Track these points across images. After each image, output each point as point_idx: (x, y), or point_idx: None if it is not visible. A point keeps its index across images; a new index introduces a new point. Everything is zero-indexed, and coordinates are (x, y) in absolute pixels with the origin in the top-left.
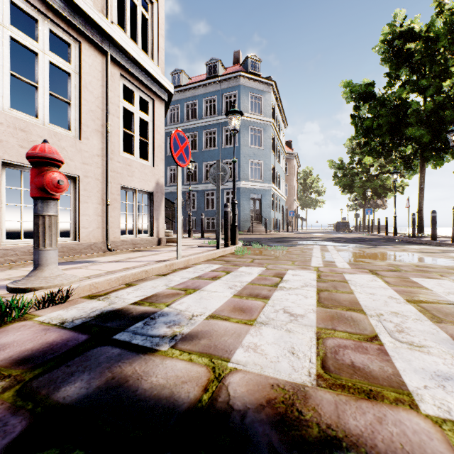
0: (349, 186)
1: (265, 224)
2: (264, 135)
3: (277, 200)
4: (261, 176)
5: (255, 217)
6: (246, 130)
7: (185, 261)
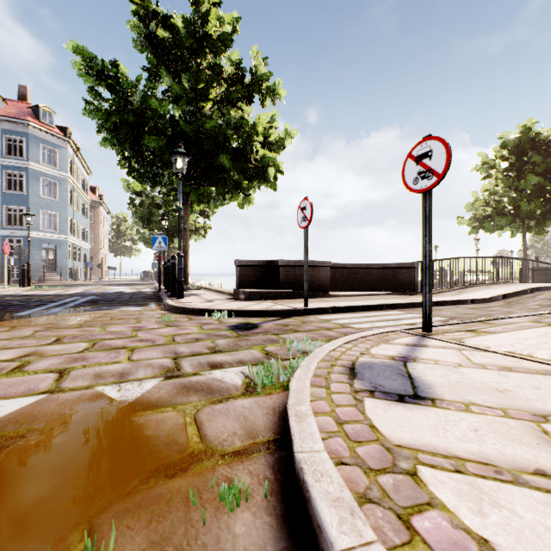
0: (149, 243)
1: (60, 274)
2: (60, 187)
3: (77, 250)
4: (56, 227)
5: (48, 266)
6: (37, 180)
7: (8, 290)
